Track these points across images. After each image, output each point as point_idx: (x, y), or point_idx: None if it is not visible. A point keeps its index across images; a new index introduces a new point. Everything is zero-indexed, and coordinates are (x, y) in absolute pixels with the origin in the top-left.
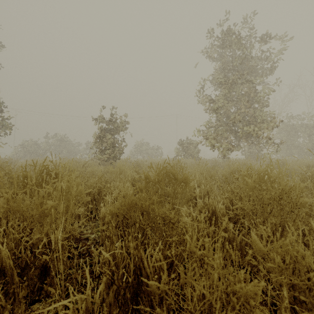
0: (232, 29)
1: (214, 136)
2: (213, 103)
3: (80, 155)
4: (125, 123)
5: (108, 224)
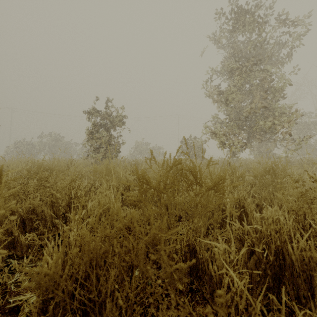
0: (245, 9)
1: (225, 131)
2: (222, 94)
3: (77, 155)
4: (122, 119)
5: (47, 296)
